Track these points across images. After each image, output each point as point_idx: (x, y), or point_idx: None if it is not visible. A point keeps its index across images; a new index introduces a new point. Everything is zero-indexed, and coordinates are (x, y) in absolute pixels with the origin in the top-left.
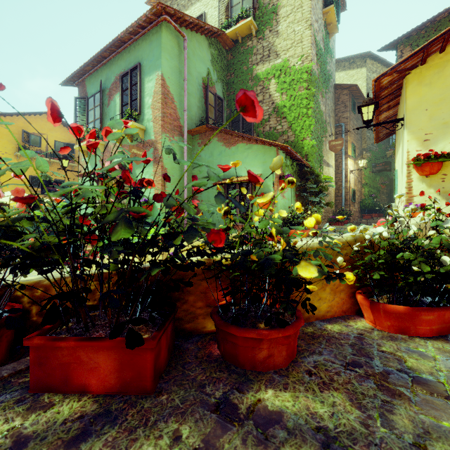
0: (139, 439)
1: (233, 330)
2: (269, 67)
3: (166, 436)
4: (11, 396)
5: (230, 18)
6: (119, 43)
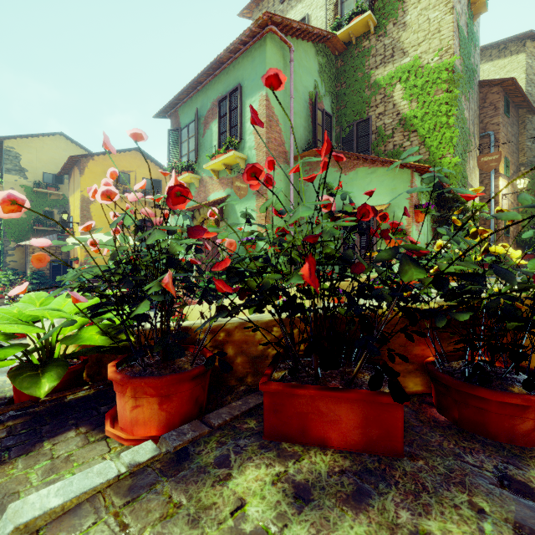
0: (433, 505)
1: (484, 393)
2: (393, 69)
3: (464, 506)
4: (249, 441)
5: (341, 16)
6: (217, 64)
